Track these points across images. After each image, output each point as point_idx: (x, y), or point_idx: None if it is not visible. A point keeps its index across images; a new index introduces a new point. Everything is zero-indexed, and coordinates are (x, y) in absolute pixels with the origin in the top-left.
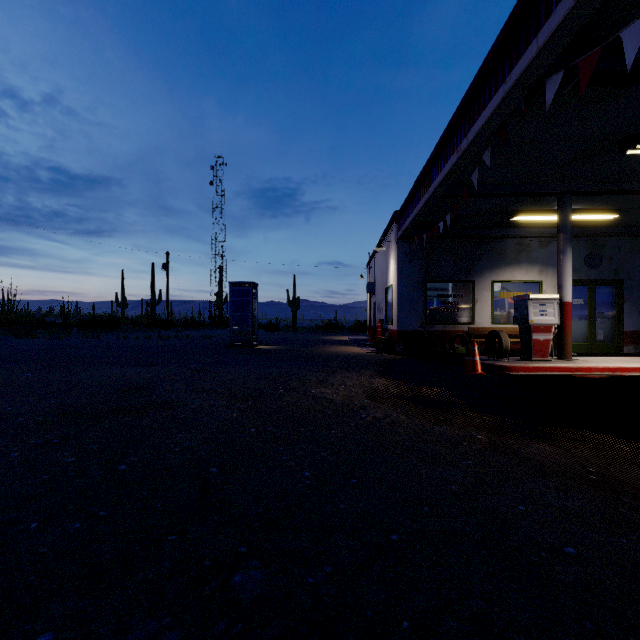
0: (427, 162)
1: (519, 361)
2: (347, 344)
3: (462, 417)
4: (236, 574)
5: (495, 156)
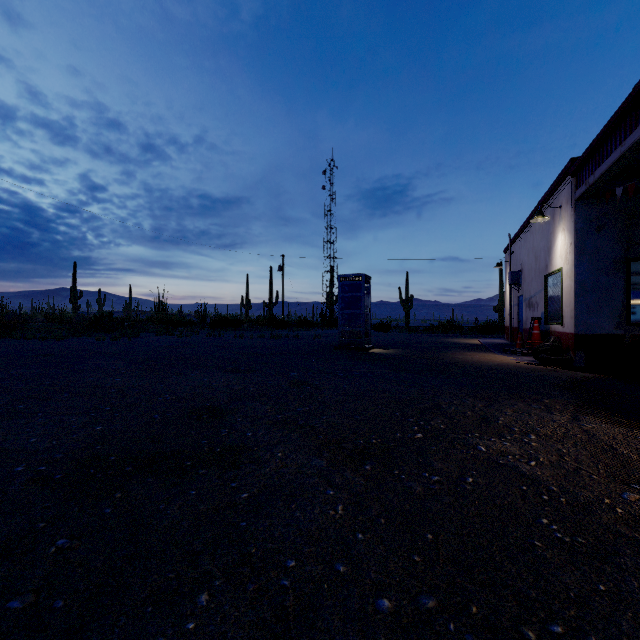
0: None
1: None
2: (484, 350)
3: None
4: None
5: None
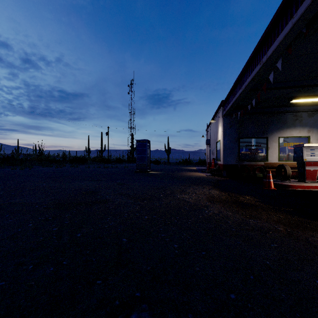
0: (241, 72)
1: (297, 182)
2: (195, 171)
3: (266, 215)
4: (133, 313)
5: (283, 65)
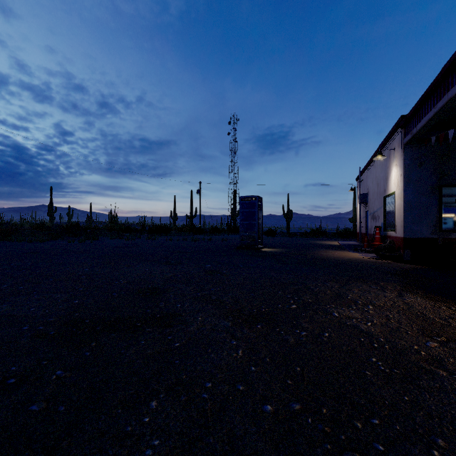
0: None
1: None
2: (341, 249)
3: None
4: None
5: None
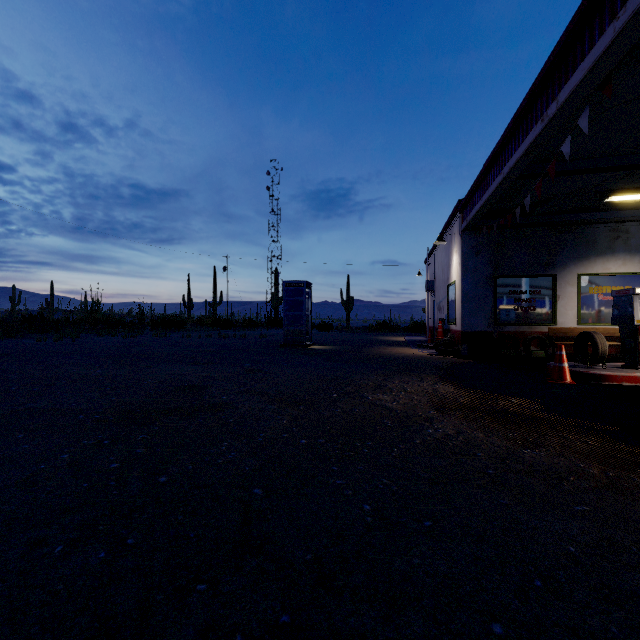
0: (500, 139)
1: (620, 369)
2: (404, 345)
3: (558, 439)
4: None
5: (591, 122)
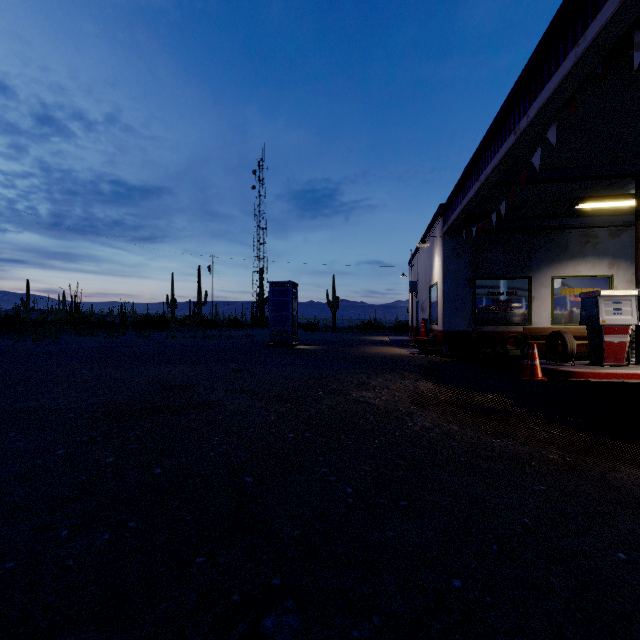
0: (478, 148)
1: (587, 366)
2: (388, 345)
3: (525, 430)
4: (268, 616)
5: (560, 135)
